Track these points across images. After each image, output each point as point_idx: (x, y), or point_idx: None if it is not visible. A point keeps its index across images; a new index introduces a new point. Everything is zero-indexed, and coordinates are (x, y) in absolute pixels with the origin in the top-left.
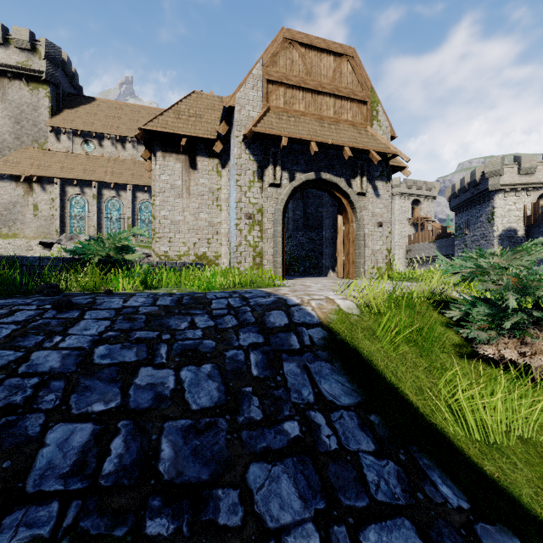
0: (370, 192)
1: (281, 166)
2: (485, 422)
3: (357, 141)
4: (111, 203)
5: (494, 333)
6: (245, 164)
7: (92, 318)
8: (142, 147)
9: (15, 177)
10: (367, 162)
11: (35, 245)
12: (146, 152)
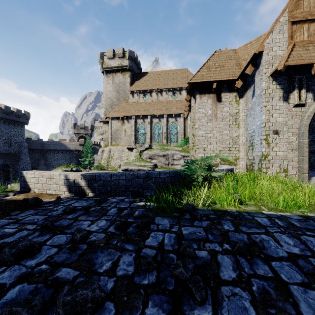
0: None
1: (305, 89)
2: None
3: None
4: (156, 125)
5: None
6: (272, 92)
7: (292, 282)
8: (170, 92)
9: (118, 118)
10: None
11: (125, 149)
12: (188, 96)
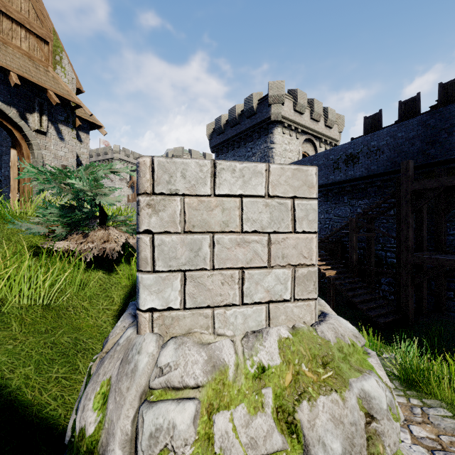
0: (53, 133)
1: None
2: (6, 302)
3: (31, 74)
4: None
5: (59, 229)
6: None
7: None
8: None
9: None
10: (49, 102)
11: None
12: None
